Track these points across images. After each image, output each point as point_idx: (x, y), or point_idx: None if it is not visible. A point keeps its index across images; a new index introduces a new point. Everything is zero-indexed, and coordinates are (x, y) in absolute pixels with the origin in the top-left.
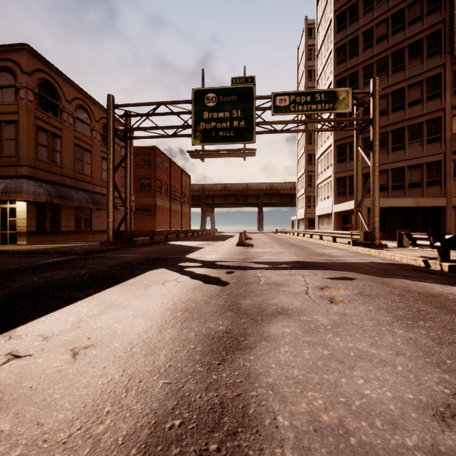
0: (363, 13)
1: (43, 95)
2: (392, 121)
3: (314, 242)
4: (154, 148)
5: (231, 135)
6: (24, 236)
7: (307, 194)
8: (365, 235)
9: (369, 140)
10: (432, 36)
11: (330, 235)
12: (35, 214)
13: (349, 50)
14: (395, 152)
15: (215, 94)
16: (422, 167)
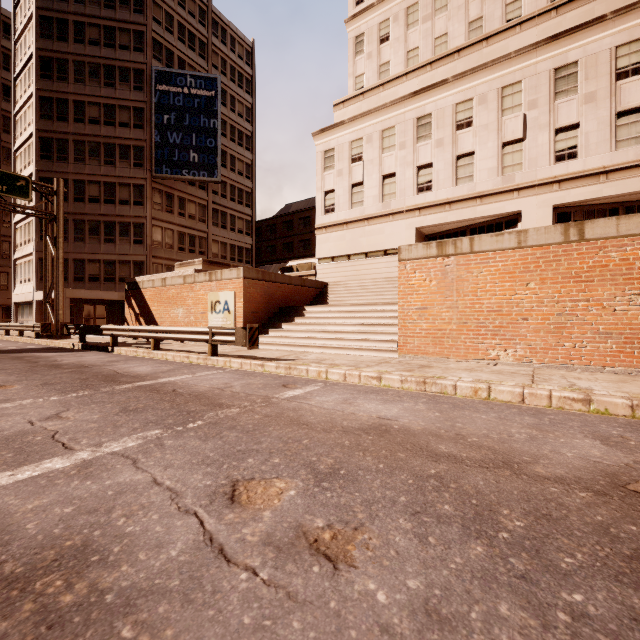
0: (75, 80)
1: None
2: (105, 212)
3: None
4: None
5: None
6: None
7: (1, 269)
8: (44, 327)
9: (81, 224)
10: (138, 149)
11: (16, 329)
12: None
13: (57, 110)
14: (107, 244)
15: None
16: (131, 264)
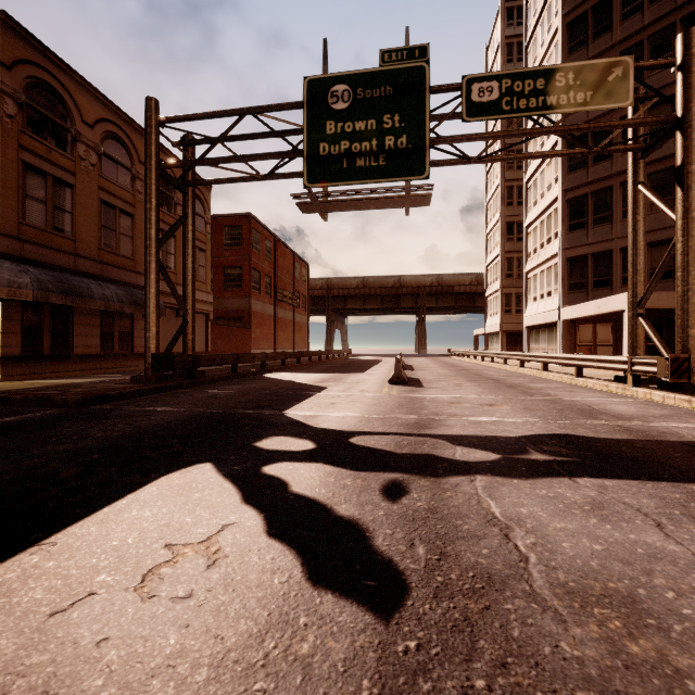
0: None
1: (36, 108)
2: None
3: (534, 376)
4: (248, 216)
5: (380, 165)
6: None
7: (505, 290)
8: (673, 365)
9: None
10: None
11: (570, 363)
12: (19, 323)
13: (593, 24)
14: None
15: (348, 85)
16: None
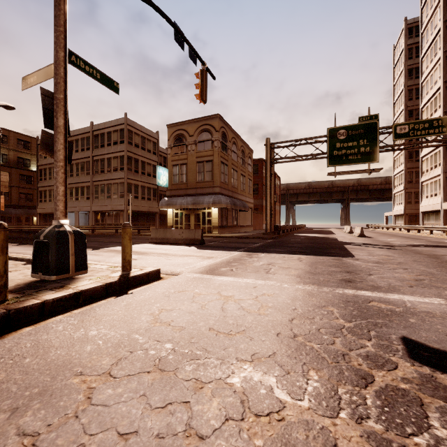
0: None
1: (222, 142)
2: None
3: (425, 236)
4: (261, 160)
5: (358, 158)
6: (216, 229)
7: (407, 190)
8: None
9: None
10: None
11: (443, 230)
12: (220, 215)
13: None
14: None
15: (345, 130)
16: None
